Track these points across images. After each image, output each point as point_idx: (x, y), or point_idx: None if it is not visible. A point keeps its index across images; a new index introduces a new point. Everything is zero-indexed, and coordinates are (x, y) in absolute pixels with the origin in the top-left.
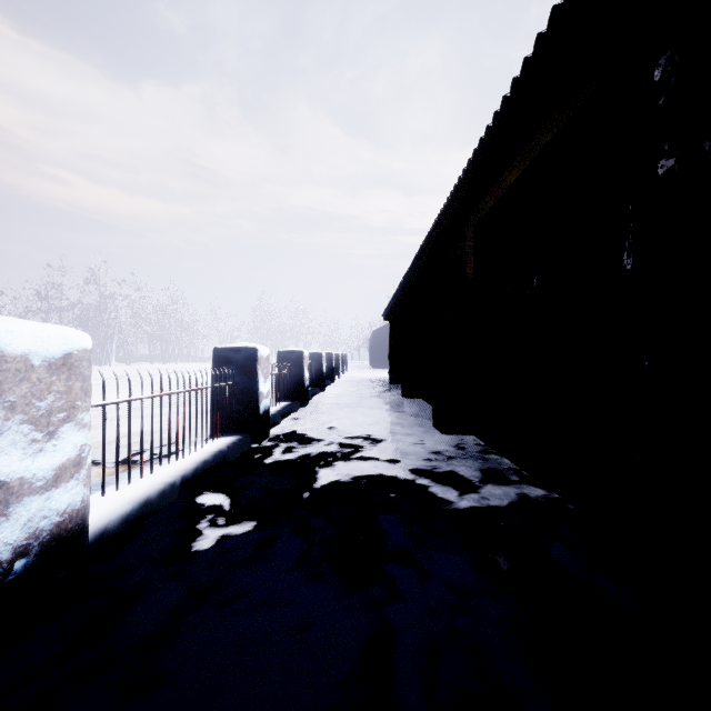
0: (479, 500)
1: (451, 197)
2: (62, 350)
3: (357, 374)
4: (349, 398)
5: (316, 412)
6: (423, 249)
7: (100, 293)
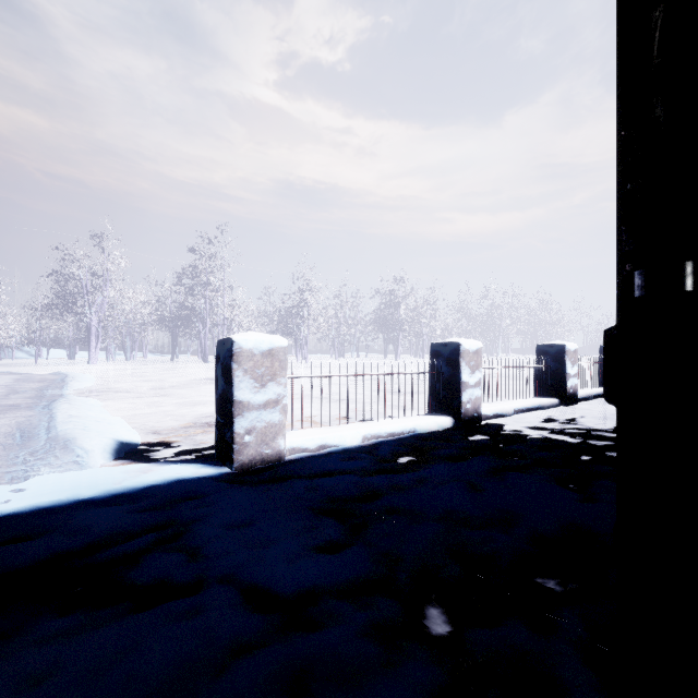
0: None
1: None
2: None
3: None
4: None
5: None
6: None
7: (491, 304)
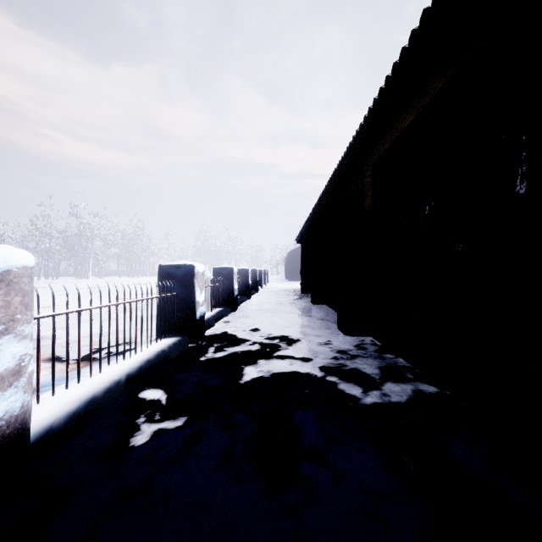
0: (381, 397)
1: (353, 141)
2: None
3: (275, 286)
4: (269, 304)
5: (243, 316)
6: (329, 186)
7: (80, 224)
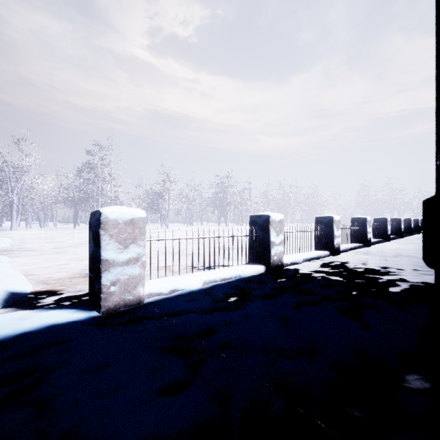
0: None
1: None
2: (370, 219)
3: None
4: None
5: (406, 240)
6: None
7: (283, 192)
